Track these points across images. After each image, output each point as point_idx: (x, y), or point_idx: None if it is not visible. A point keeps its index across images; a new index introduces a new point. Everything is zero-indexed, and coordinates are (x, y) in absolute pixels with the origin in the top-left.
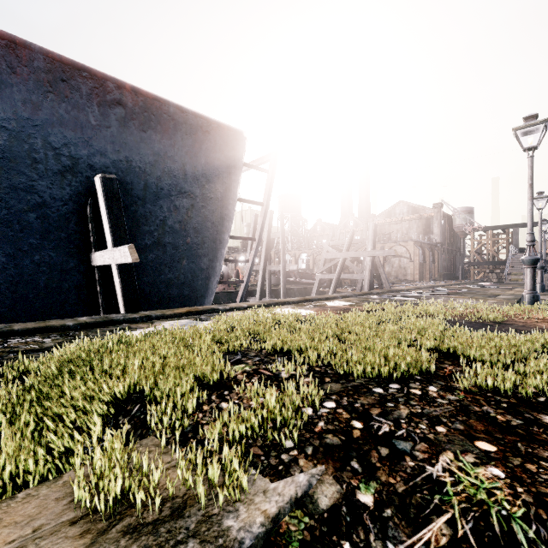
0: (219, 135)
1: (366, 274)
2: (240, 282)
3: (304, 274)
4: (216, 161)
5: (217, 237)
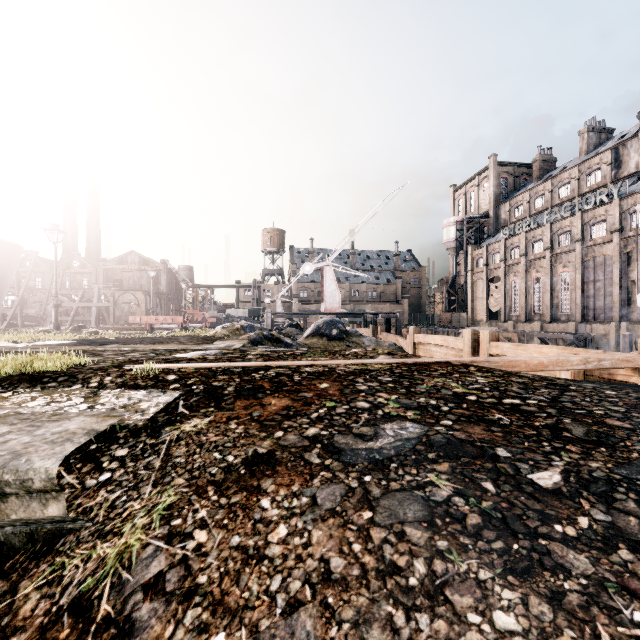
0: (10, 248)
1: (93, 316)
2: (5, 320)
3: (27, 317)
4: (6, 259)
5: (0, 295)
